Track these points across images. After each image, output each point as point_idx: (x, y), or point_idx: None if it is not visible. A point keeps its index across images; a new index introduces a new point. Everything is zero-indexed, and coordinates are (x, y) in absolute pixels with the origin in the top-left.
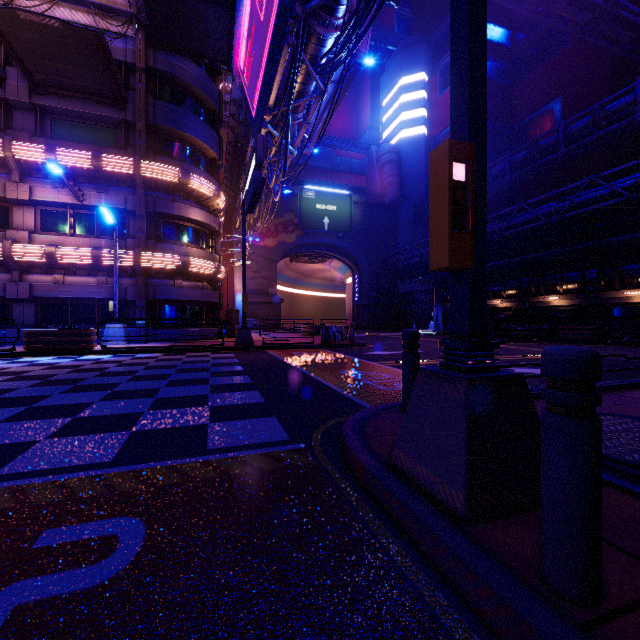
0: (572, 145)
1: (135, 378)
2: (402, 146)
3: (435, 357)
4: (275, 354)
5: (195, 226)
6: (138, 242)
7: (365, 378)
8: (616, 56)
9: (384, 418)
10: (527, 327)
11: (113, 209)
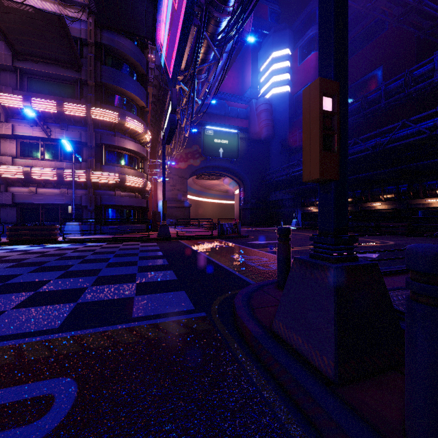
0: (390, 99)
1: (84, 261)
2: (273, 99)
3: (297, 245)
4: (185, 243)
5: (130, 153)
6: (89, 164)
7: (249, 261)
8: (419, 38)
9: (265, 292)
10: (359, 224)
11: (72, 141)
